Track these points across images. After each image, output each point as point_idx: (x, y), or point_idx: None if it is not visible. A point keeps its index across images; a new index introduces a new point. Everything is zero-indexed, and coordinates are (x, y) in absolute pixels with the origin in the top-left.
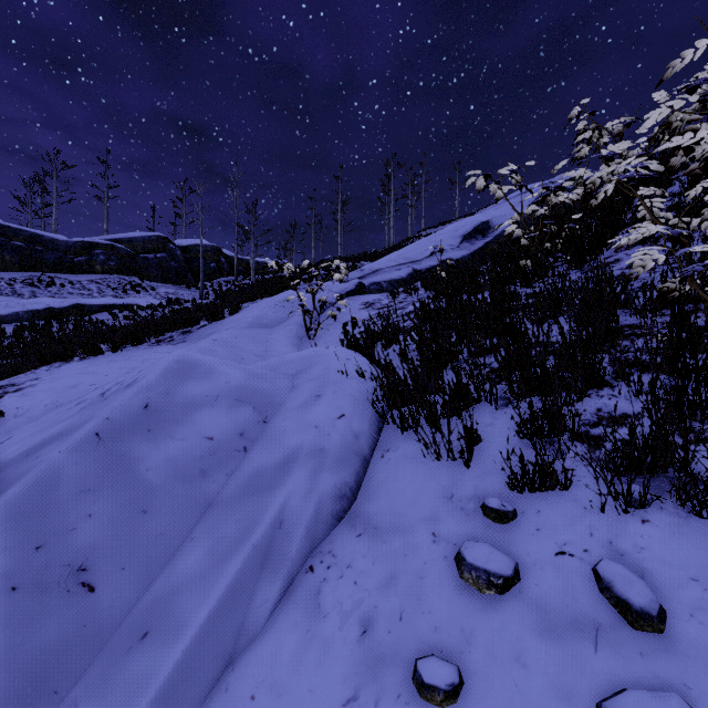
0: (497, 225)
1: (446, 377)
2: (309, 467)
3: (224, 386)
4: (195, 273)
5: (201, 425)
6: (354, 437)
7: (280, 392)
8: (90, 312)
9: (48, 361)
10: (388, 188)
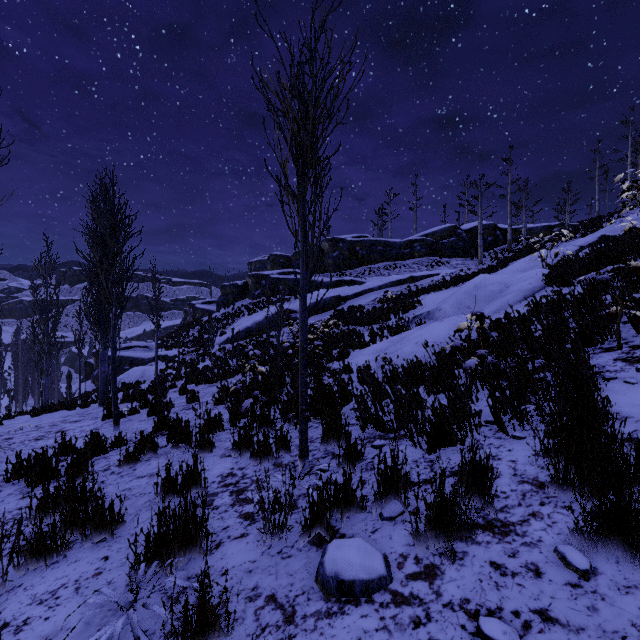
0: None
1: None
2: (516, 292)
3: (495, 281)
4: (475, 248)
5: (489, 289)
6: (532, 288)
7: (513, 281)
8: (417, 280)
9: (422, 293)
10: None
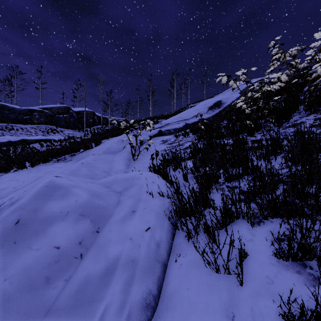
0: (224, 102)
1: (212, 195)
2: (123, 279)
3: (73, 204)
4: (82, 124)
5: (53, 236)
6: (156, 246)
7: (109, 207)
8: (29, 143)
9: None
10: (173, 85)
